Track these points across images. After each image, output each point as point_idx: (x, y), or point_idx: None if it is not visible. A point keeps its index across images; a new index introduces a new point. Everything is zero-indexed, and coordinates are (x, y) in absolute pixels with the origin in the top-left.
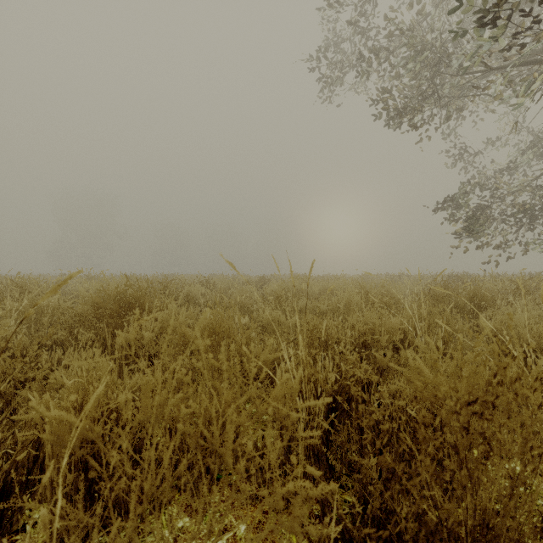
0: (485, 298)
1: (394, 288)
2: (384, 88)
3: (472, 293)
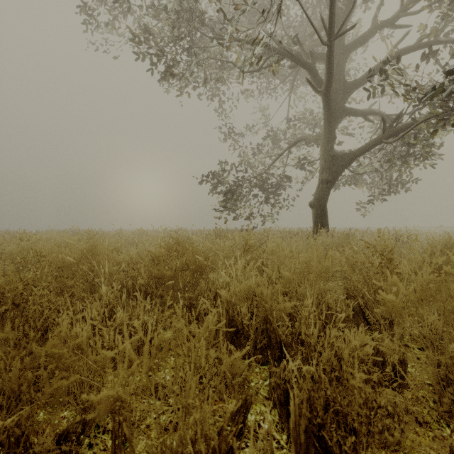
0: (202, 263)
1: (103, 251)
2: (146, 29)
3: (188, 257)
